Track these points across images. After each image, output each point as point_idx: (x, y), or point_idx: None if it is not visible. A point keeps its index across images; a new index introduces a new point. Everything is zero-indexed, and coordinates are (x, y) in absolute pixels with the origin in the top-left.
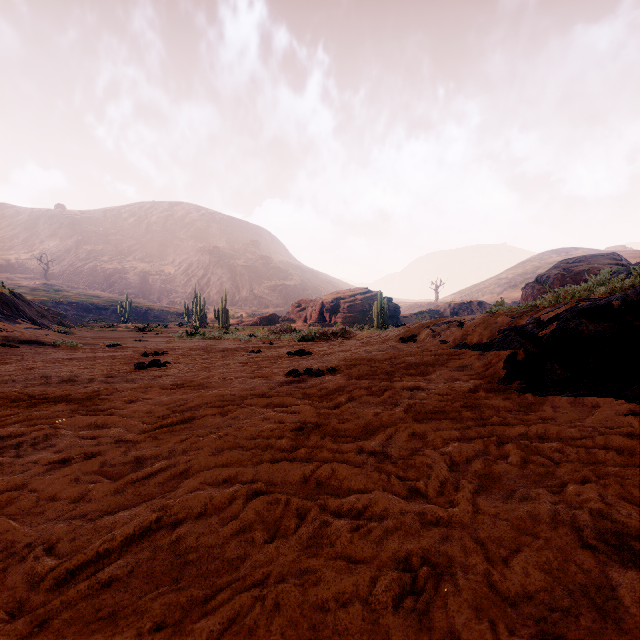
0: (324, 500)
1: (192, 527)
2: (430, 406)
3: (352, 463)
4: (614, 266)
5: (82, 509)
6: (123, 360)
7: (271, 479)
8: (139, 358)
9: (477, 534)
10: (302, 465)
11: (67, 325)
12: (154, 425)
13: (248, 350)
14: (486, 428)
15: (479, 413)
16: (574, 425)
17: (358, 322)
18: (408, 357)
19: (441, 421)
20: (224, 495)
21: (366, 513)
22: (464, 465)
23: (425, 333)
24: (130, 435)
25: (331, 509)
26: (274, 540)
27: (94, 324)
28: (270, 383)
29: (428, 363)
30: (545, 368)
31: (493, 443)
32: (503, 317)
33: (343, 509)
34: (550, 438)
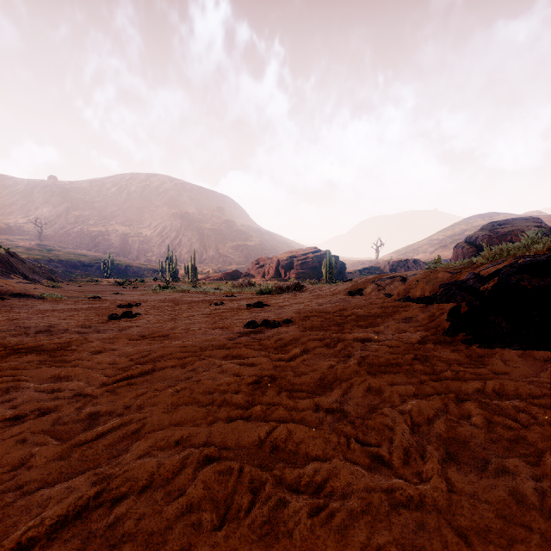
0: (280, 470)
1: (134, 505)
2: (382, 358)
3: (309, 422)
4: (535, 228)
5: (19, 479)
6: (99, 311)
7: (225, 441)
8: (114, 309)
9: (457, 522)
10: (257, 425)
11: (56, 280)
12: (114, 378)
13: (212, 302)
14: (441, 383)
15: (431, 366)
16: (530, 380)
17: (309, 277)
18: (357, 309)
19: (395, 375)
20: (173, 463)
21: (327, 488)
22: (426, 426)
23: (371, 287)
24: (88, 389)
25: (288, 482)
26: (224, 524)
27: (81, 279)
28: (230, 334)
29: (375, 315)
30: (489, 321)
31: (452, 400)
32: (443, 273)
33: (301, 482)
34: (509, 395)
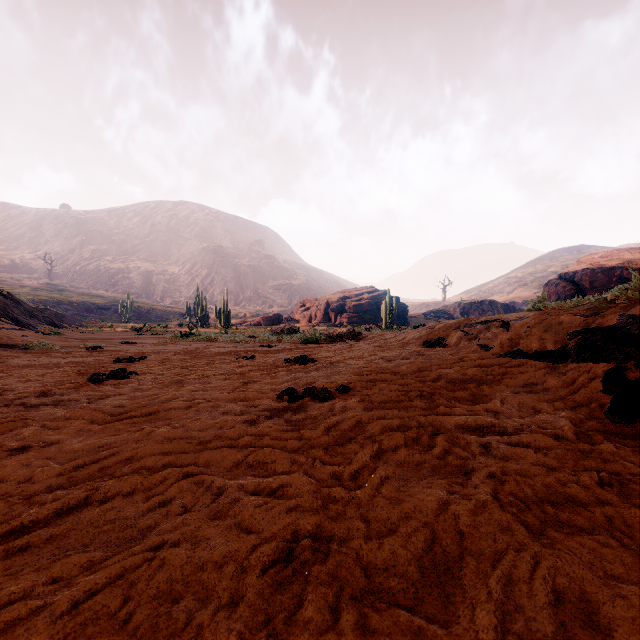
0: None
1: None
2: (538, 482)
3: None
4: None
5: None
6: (85, 368)
7: None
8: (107, 365)
9: None
10: None
11: (60, 325)
12: None
13: (241, 355)
14: None
15: None
16: None
17: (364, 322)
18: (445, 369)
19: (595, 539)
20: None
21: None
22: None
23: (456, 336)
24: None
25: None
26: None
27: (93, 324)
28: (252, 413)
29: (475, 378)
30: None
31: None
32: (569, 315)
33: None
34: None
